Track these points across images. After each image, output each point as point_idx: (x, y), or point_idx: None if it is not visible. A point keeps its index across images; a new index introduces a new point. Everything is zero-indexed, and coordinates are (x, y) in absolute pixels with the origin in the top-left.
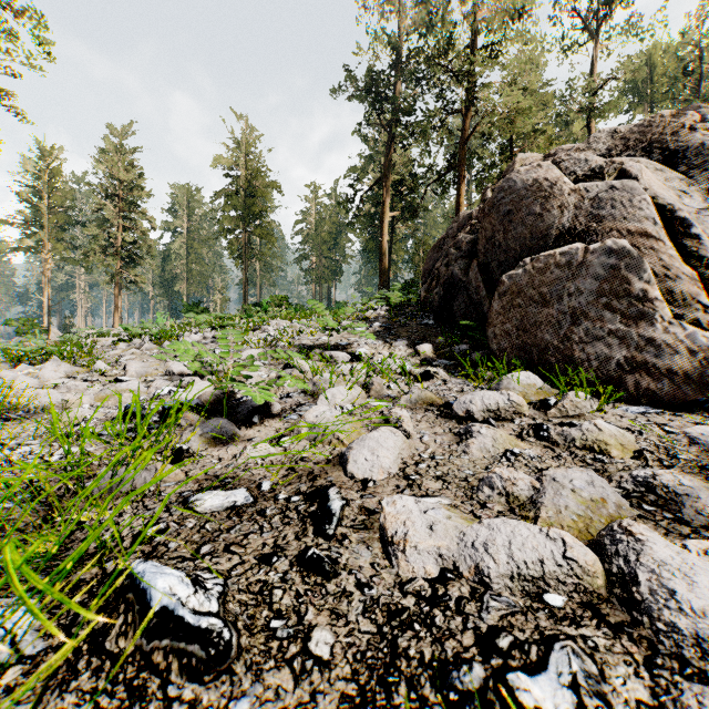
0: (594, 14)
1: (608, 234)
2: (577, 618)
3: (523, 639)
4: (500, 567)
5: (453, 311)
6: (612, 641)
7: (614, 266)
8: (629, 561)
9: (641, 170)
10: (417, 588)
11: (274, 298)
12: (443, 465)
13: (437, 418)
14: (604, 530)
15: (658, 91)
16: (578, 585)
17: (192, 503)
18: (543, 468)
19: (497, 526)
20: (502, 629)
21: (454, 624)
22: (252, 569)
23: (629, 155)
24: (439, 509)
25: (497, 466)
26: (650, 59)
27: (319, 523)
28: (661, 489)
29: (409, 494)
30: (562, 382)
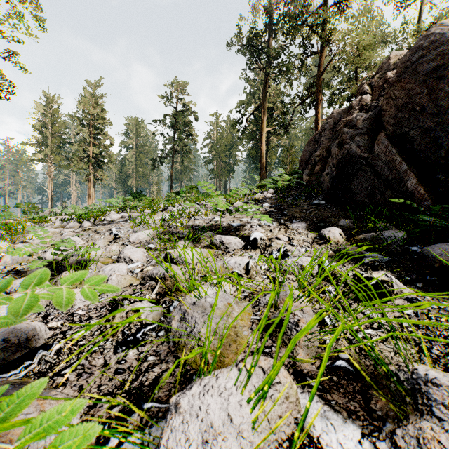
0: None
1: None
2: None
3: None
4: None
5: (352, 191)
6: None
7: None
8: None
9: None
10: None
11: (187, 188)
12: None
13: None
14: None
15: None
16: None
17: None
18: None
19: None
20: None
21: None
22: None
23: None
24: None
25: None
26: None
27: None
28: None
29: None
30: None
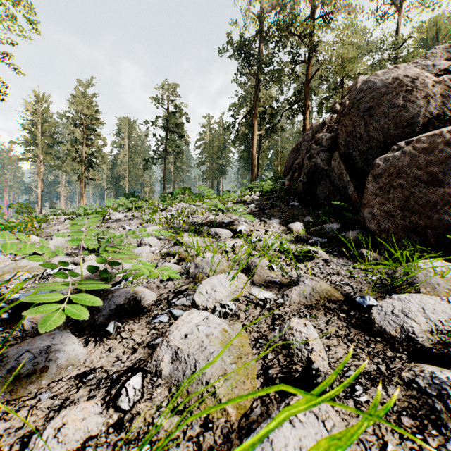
0: None
1: None
2: None
3: None
4: None
5: (316, 195)
6: None
7: None
8: None
9: None
10: None
11: (181, 189)
12: None
13: (348, 328)
14: None
15: None
16: None
17: None
18: None
19: None
20: None
21: None
22: None
23: None
24: None
25: None
26: (436, 25)
27: None
28: None
29: None
30: None
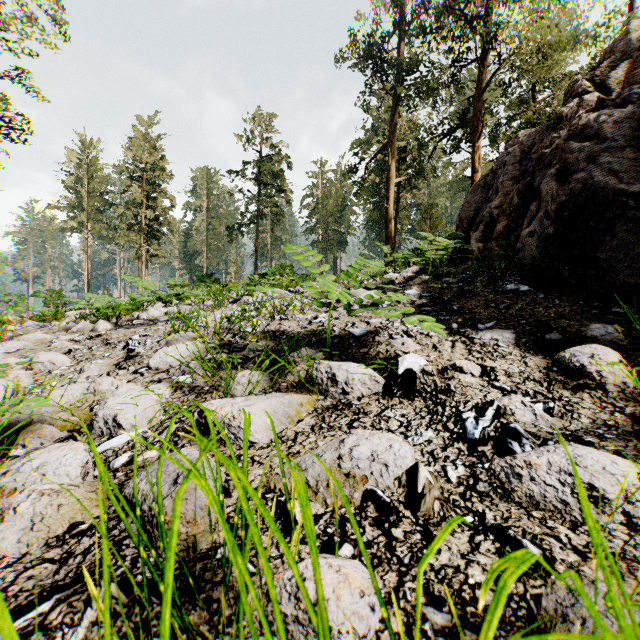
0: None
1: None
2: None
3: None
4: None
5: (599, 263)
6: None
7: None
8: None
9: None
10: None
11: (278, 267)
12: None
13: None
14: None
15: None
16: None
17: None
18: None
19: None
20: None
21: None
22: None
23: None
24: None
25: None
26: None
27: None
28: None
29: None
30: None
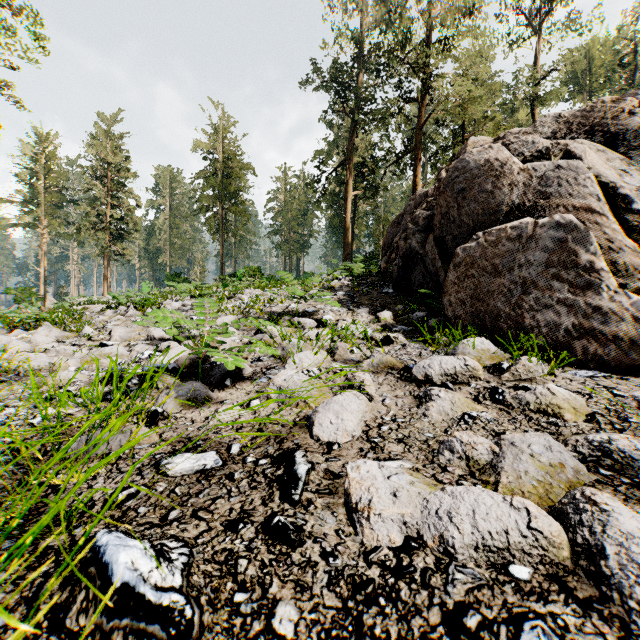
0: (538, 12)
1: (555, 209)
2: (544, 592)
3: (491, 617)
4: (464, 538)
5: (411, 281)
6: (582, 619)
7: (561, 239)
8: (595, 532)
9: (585, 150)
10: (381, 558)
11: (248, 269)
12: (404, 428)
13: (397, 381)
14: (566, 497)
15: (596, 81)
16: (544, 557)
17: (163, 466)
18: (500, 431)
19: (461, 494)
20: (469, 606)
21: (420, 598)
22: (218, 537)
23: (573, 138)
24: (402, 474)
25: (456, 429)
26: (589, 52)
27: (285, 487)
28: (617, 453)
29: (372, 457)
30: (513, 347)
